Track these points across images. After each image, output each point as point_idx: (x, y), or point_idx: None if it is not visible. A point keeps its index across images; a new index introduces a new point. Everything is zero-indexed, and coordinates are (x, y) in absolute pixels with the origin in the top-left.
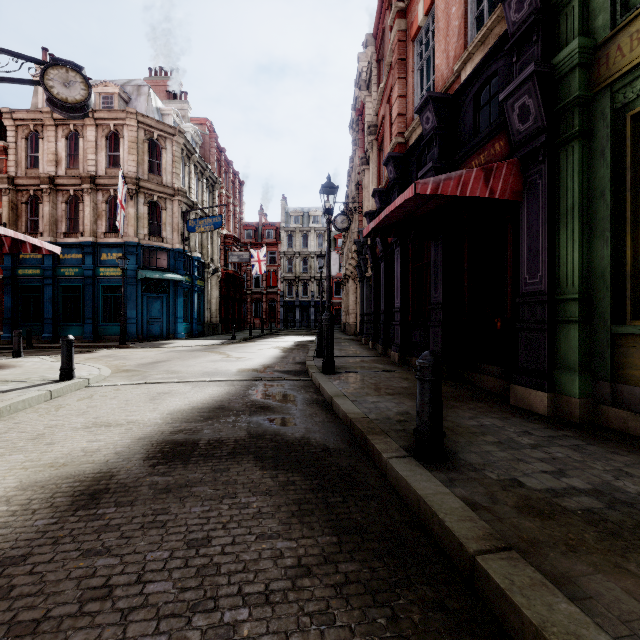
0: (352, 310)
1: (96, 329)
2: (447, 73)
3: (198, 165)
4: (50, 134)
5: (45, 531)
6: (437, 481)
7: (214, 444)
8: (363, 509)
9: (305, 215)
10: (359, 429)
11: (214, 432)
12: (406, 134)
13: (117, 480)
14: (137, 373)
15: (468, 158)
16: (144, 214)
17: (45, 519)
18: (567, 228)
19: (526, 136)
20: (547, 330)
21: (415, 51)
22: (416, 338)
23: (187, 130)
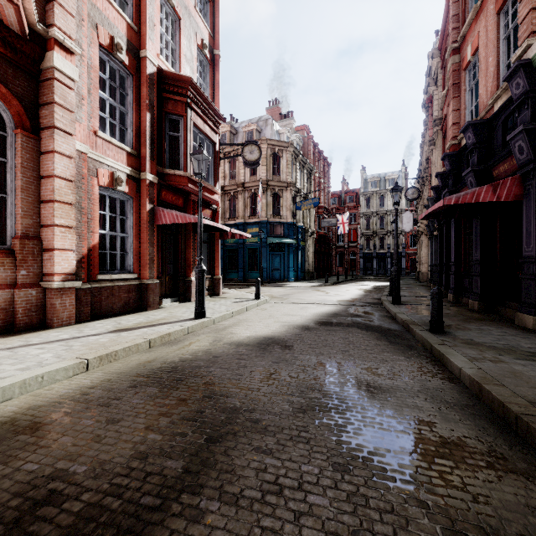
0: (424, 261)
1: (244, 275)
2: (486, 101)
3: (301, 162)
4: (221, 162)
5: (300, 332)
6: (433, 335)
7: (339, 323)
8: (401, 341)
9: (382, 179)
10: (406, 323)
11: (337, 320)
12: (458, 138)
13: (310, 327)
14: (283, 299)
15: (497, 165)
16: (270, 202)
17: (298, 330)
18: None
19: (523, 162)
20: (535, 279)
21: (466, 77)
22: (466, 284)
23: (293, 139)
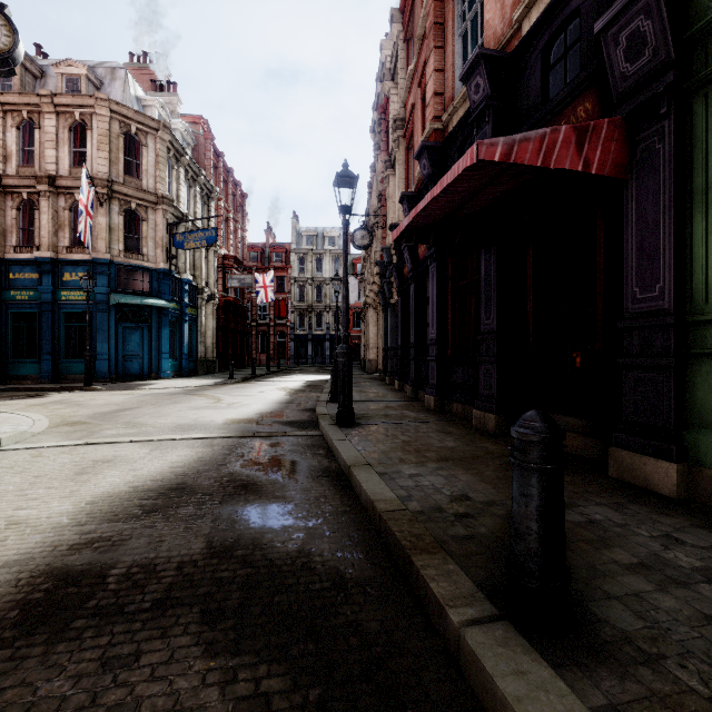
0: (373, 344)
1: (56, 367)
2: (502, 28)
3: (189, 169)
4: None
5: None
6: None
7: (136, 576)
8: None
9: (319, 236)
10: (396, 538)
11: (148, 544)
12: (445, 117)
13: None
14: (84, 427)
15: None
16: (119, 225)
17: None
18: (707, 213)
19: (637, 81)
20: (674, 368)
21: (456, 11)
22: (458, 378)
23: (176, 127)
